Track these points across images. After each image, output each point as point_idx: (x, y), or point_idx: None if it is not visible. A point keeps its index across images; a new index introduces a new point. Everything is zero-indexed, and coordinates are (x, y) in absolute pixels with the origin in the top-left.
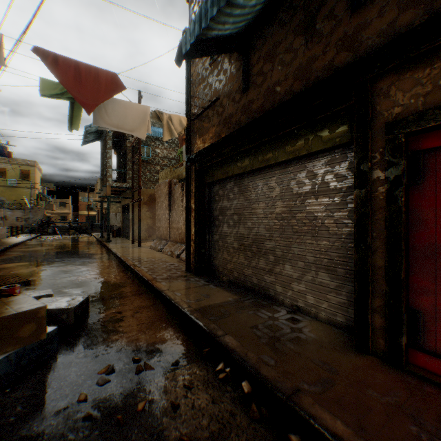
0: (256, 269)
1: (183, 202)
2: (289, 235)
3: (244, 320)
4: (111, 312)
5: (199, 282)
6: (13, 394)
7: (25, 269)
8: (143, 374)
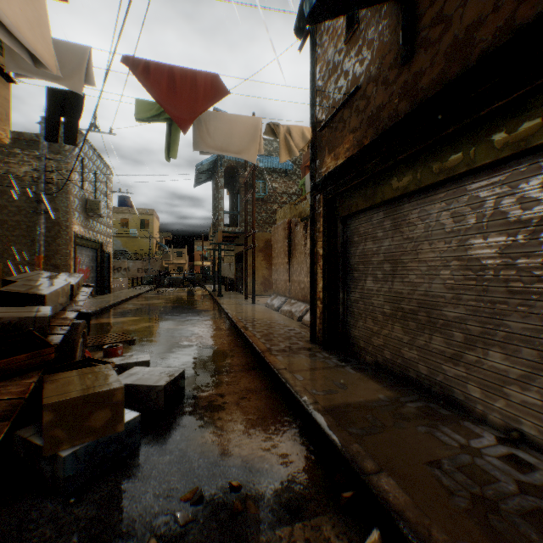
0: (426, 350)
1: (306, 248)
2: (498, 297)
3: (411, 443)
4: (211, 393)
5: (329, 361)
6: (75, 509)
7: (134, 324)
8: (243, 518)
